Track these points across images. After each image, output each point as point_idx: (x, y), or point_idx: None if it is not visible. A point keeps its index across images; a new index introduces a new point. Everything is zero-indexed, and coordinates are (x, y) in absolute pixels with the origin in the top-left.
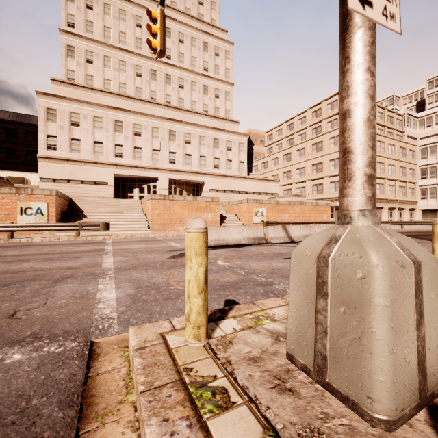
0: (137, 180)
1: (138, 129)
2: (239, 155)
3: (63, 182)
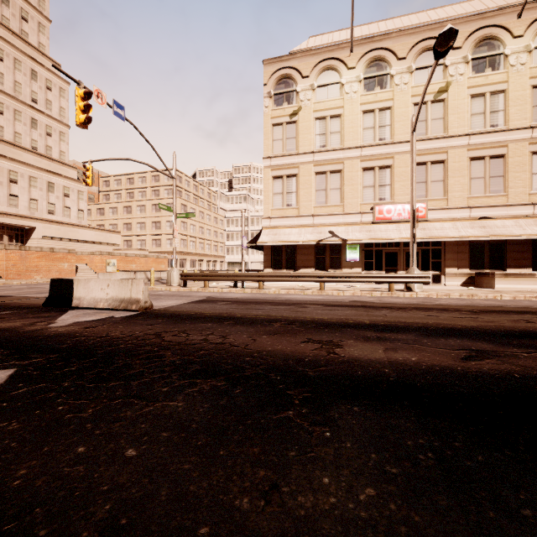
0: None
1: None
2: (78, 203)
3: None
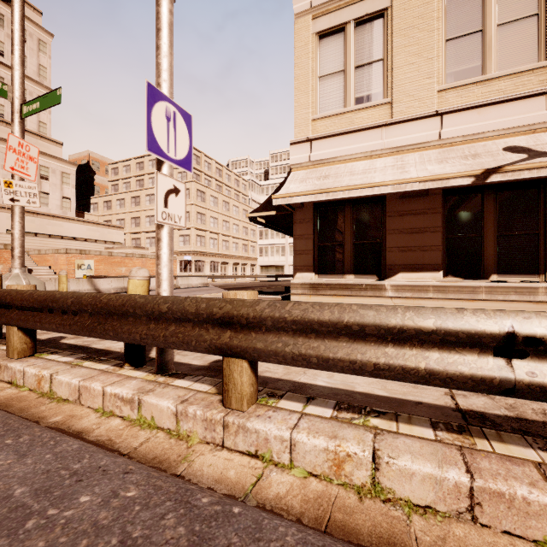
0: None
1: None
2: (62, 188)
3: None
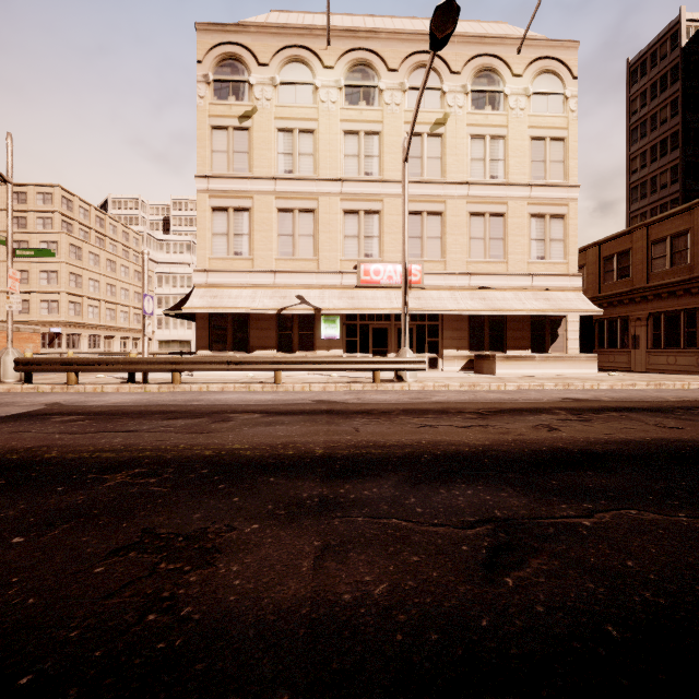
0: None
1: None
2: None
3: None
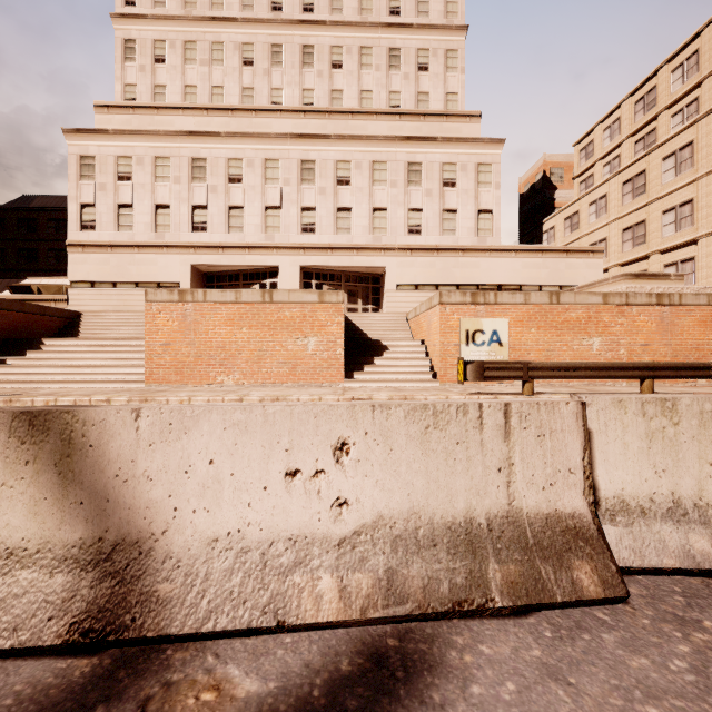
0: (242, 275)
1: (237, 169)
2: (476, 196)
3: (107, 287)
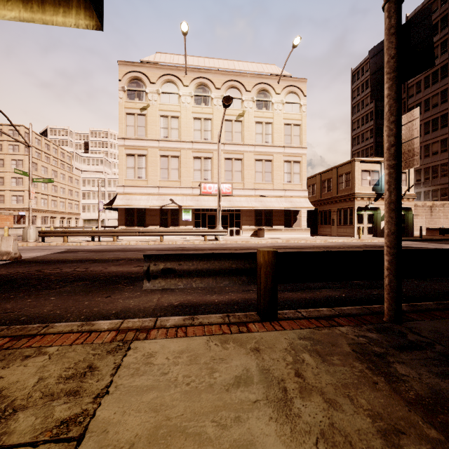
0: None
1: None
2: None
3: None
